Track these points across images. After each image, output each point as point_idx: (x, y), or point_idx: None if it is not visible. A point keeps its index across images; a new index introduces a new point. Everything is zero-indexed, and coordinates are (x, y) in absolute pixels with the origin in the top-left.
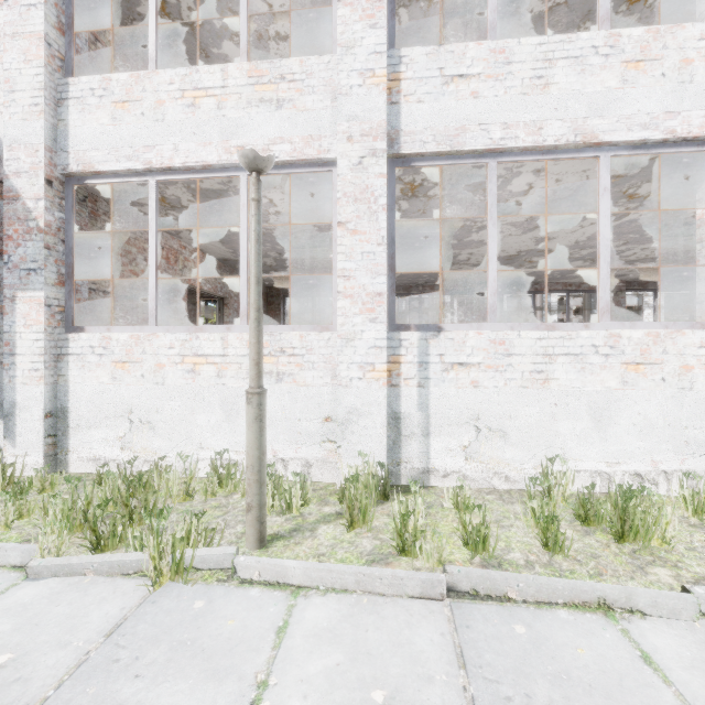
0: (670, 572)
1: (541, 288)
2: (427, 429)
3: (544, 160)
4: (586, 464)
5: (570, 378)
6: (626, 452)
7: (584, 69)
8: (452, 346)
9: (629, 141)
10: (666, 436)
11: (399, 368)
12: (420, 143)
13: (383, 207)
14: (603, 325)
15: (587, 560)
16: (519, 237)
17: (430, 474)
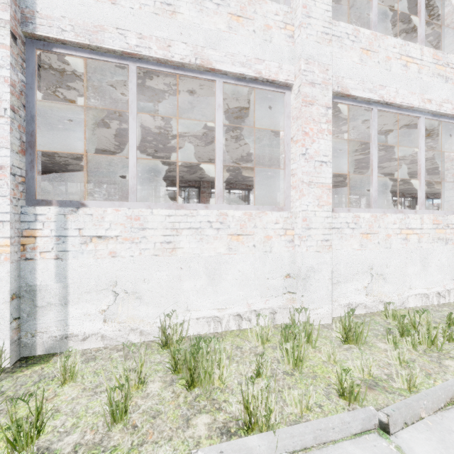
0: (209, 418)
1: (234, 186)
2: (66, 298)
3: (176, 74)
4: (204, 312)
5: (192, 247)
6: (231, 299)
7: (202, 9)
8: (91, 221)
9: (234, 73)
10: (256, 286)
11: (34, 242)
12: (57, 29)
13: (6, 79)
14: (218, 206)
15: (145, 423)
16: (205, 148)
17: (68, 340)
